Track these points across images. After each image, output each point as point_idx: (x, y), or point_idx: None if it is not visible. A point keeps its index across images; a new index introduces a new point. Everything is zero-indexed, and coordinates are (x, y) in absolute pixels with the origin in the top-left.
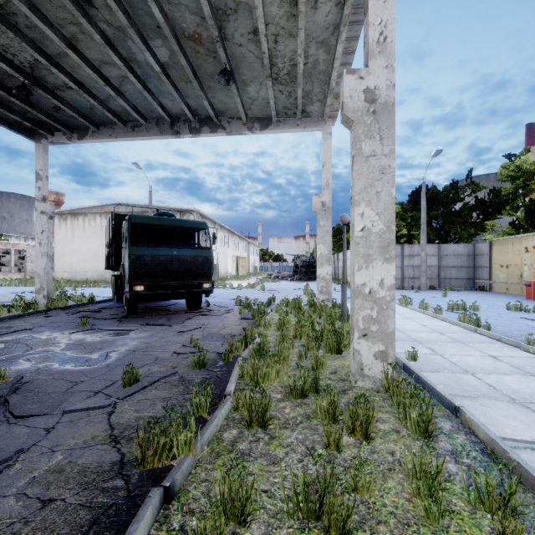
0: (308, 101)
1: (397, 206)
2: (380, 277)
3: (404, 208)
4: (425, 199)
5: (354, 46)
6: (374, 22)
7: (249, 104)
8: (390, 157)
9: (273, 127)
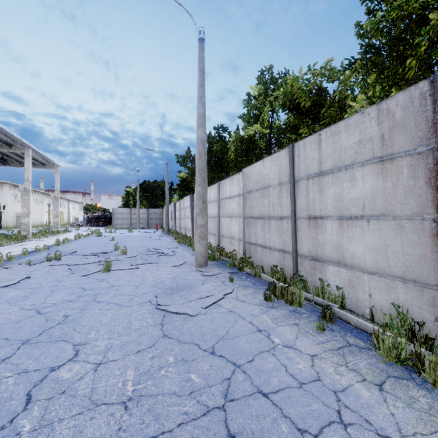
0: (44, 162)
1: (131, 190)
2: (27, 220)
3: (135, 191)
4: (138, 188)
5: (48, 158)
6: (26, 176)
7: (20, 160)
8: (29, 199)
9: (33, 167)
